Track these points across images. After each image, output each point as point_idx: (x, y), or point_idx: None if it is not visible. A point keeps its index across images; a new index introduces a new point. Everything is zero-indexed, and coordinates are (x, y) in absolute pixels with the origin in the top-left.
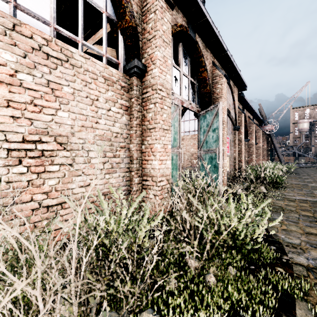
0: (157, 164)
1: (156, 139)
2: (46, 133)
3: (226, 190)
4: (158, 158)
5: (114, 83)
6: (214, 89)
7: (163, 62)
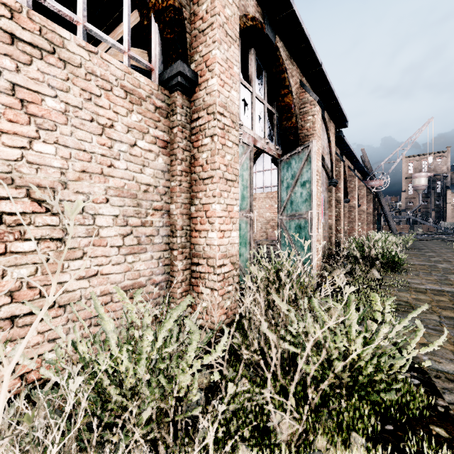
0: (215, 238)
1: (214, 196)
2: (8, 181)
3: (321, 276)
4: (217, 227)
5: (142, 100)
6: (303, 123)
7: (225, 68)
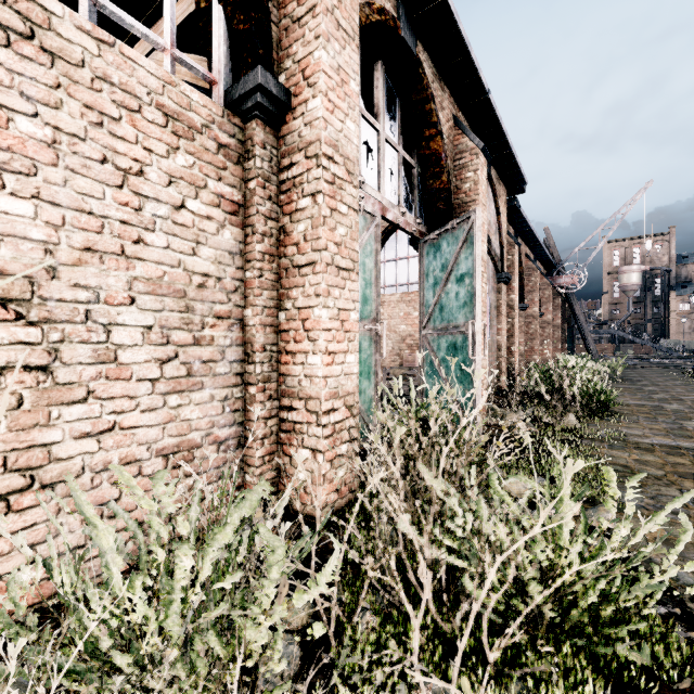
0: (320, 365)
1: (317, 294)
2: None
3: (487, 424)
4: (322, 347)
5: (195, 131)
6: (459, 183)
7: (336, 82)
